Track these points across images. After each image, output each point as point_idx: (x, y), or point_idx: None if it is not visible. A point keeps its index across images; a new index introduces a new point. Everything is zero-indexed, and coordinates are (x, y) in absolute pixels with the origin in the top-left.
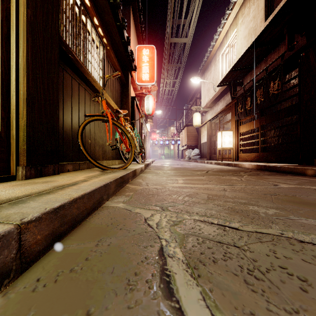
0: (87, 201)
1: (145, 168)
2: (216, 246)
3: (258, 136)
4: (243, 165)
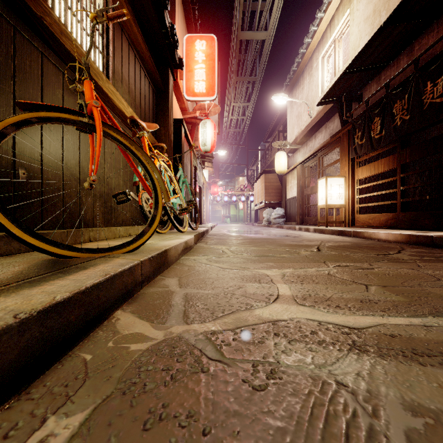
0: None
1: (196, 240)
2: None
3: (386, 185)
4: (373, 234)
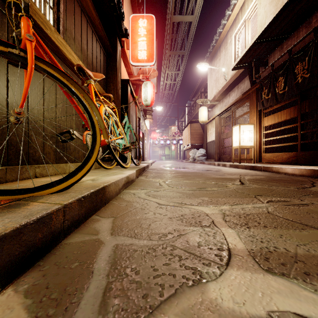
0: None
1: (138, 174)
2: None
3: (285, 131)
4: (281, 169)
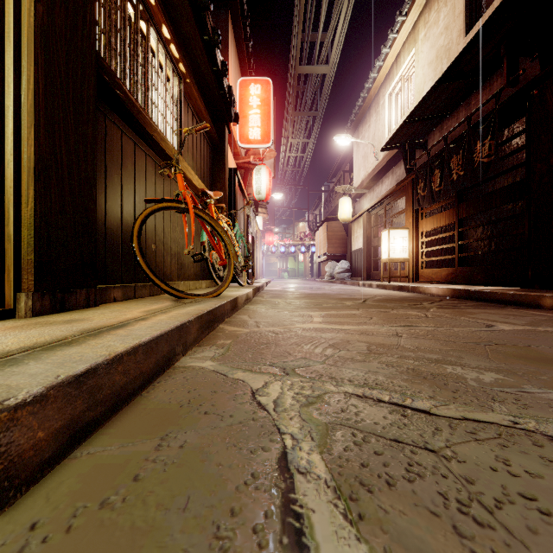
0: (143, 359)
1: (254, 294)
2: (390, 449)
3: (453, 237)
4: (427, 289)
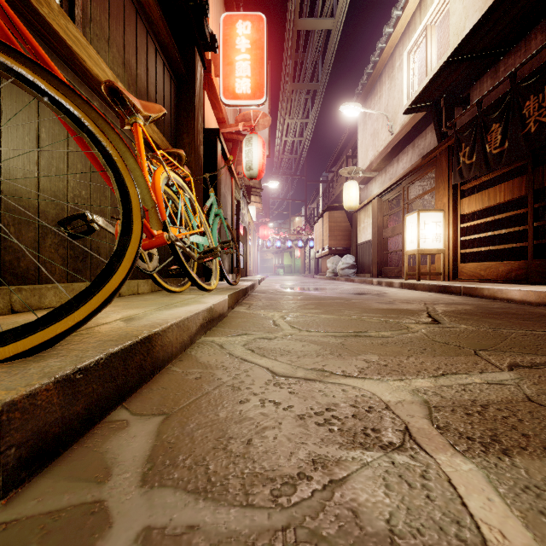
0: None
1: (234, 302)
2: None
3: (500, 222)
4: (499, 292)
